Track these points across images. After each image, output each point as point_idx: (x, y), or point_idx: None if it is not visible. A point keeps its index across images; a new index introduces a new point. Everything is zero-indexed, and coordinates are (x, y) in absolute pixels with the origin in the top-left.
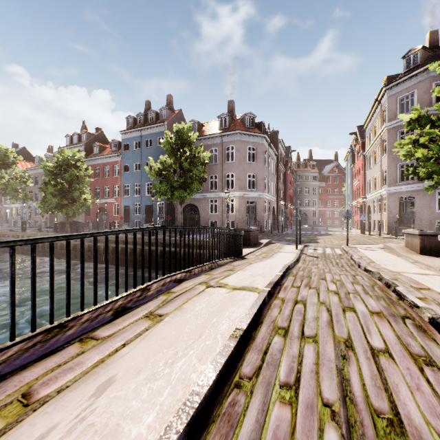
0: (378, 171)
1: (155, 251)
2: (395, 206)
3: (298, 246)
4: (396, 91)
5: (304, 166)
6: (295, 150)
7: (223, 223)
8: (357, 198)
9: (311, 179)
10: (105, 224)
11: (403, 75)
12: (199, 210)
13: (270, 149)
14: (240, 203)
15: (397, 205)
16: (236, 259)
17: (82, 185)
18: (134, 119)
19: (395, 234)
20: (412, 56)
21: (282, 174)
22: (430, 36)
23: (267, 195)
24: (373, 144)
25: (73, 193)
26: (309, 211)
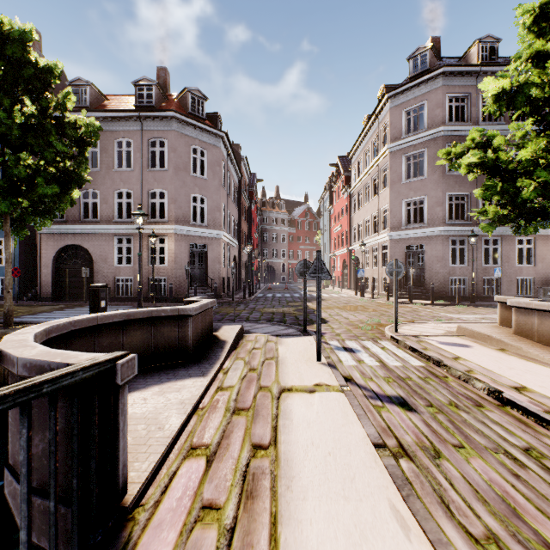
0: (374, 211)
1: None
2: (401, 258)
3: (310, 342)
4: (401, 100)
5: (271, 205)
6: (262, 180)
7: (143, 283)
8: (338, 248)
9: (279, 223)
10: None
11: (408, 81)
12: (93, 258)
13: (230, 163)
14: (177, 246)
15: (402, 256)
16: None
17: None
18: None
19: (410, 298)
20: (419, 57)
21: (246, 209)
22: (432, 43)
23: (225, 235)
24: (365, 176)
25: None
26: (277, 264)
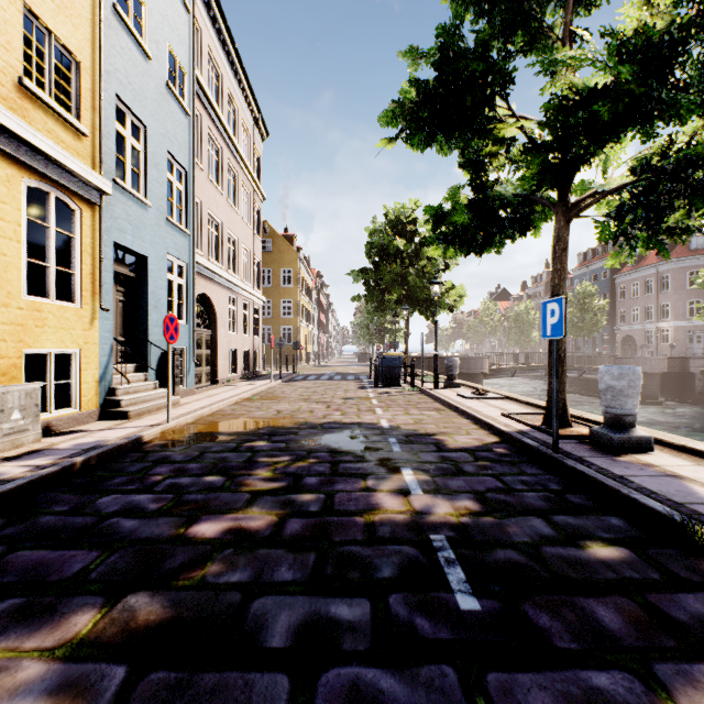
0: None
1: None
2: None
3: None
4: None
5: None
6: None
7: (657, 354)
8: None
9: None
10: None
11: None
12: (635, 341)
13: None
14: (675, 333)
15: None
16: None
17: (530, 327)
18: (584, 254)
19: None
20: None
21: None
22: None
23: None
24: None
25: (525, 333)
26: None
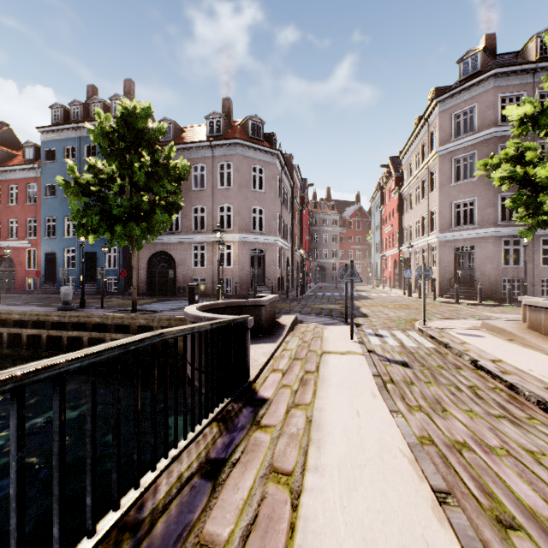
0: (423, 212)
1: (79, 338)
2: (450, 259)
3: (348, 329)
4: (451, 104)
5: (322, 207)
6: (313, 184)
7: (214, 282)
8: (389, 248)
9: (330, 224)
10: (6, 284)
11: (458, 84)
12: (176, 262)
13: (284, 175)
14: (240, 251)
15: (451, 257)
16: (232, 421)
17: None
18: (65, 110)
19: (456, 298)
20: (470, 60)
21: (298, 214)
22: (486, 40)
23: (280, 240)
24: (415, 178)
25: None
26: (327, 264)
